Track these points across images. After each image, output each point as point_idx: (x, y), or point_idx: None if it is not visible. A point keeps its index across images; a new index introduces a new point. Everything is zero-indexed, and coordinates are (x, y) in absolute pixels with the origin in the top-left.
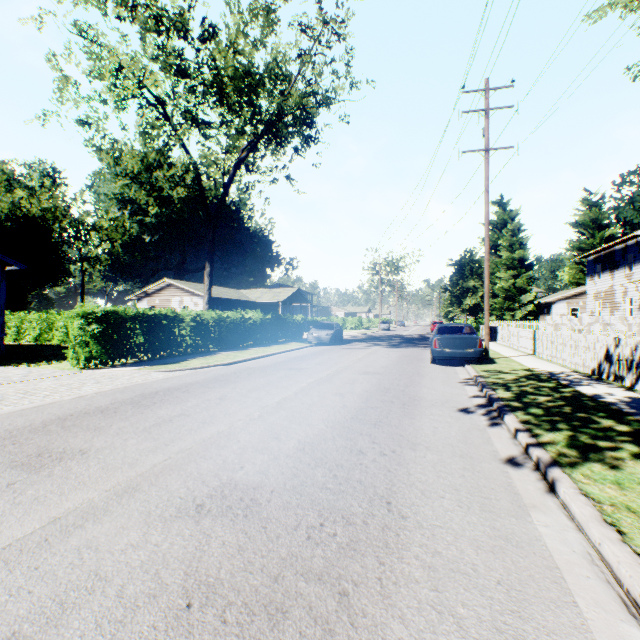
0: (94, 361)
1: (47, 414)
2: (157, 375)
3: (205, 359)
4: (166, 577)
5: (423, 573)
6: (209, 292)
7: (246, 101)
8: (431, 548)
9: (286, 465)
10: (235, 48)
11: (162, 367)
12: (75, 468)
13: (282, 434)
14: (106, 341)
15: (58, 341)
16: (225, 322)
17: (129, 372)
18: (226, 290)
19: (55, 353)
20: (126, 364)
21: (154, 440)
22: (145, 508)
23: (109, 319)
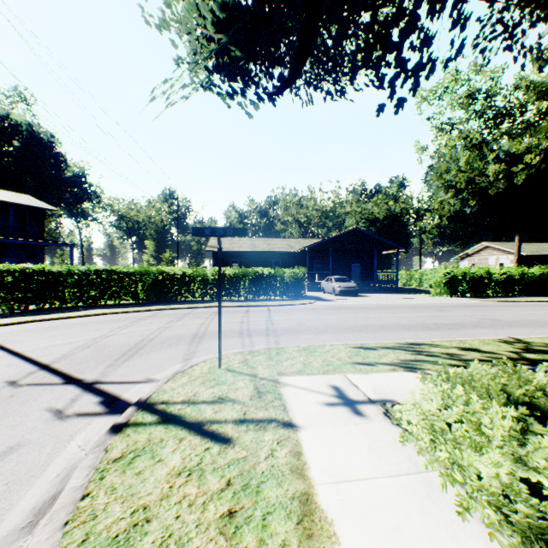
0: (442, 293)
1: (434, 305)
2: (473, 301)
3: (505, 298)
4: (473, 321)
5: (533, 329)
6: (517, 254)
7: (547, 112)
8: (542, 329)
9: (515, 320)
10: (533, 86)
11: (476, 299)
12: (449, 312)
13: (522, 317)
14: (447, 284)
15: (414, 286)
16: (528, 276)
17: (459, 299)
18: (547, 246)
19: (417, 291)
20: (456, 297)
21: (471, 312)
22: (469, 317)
23: (448, 274)
